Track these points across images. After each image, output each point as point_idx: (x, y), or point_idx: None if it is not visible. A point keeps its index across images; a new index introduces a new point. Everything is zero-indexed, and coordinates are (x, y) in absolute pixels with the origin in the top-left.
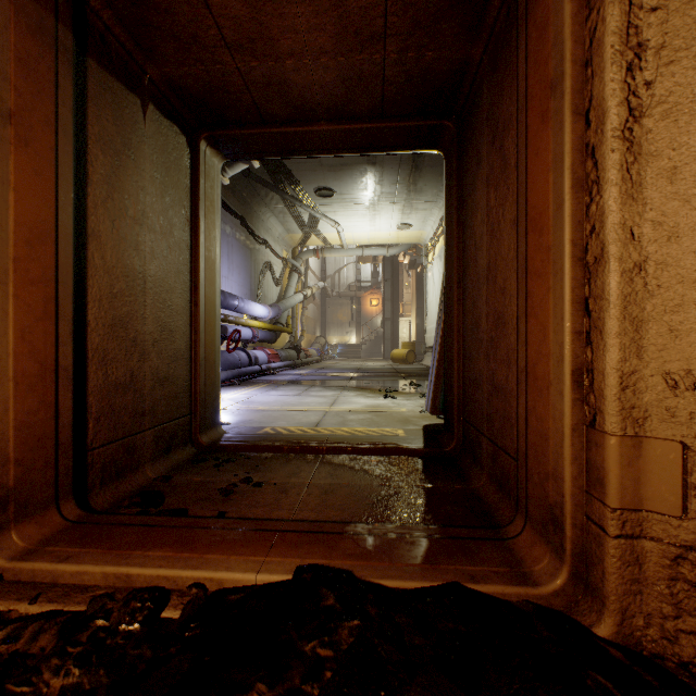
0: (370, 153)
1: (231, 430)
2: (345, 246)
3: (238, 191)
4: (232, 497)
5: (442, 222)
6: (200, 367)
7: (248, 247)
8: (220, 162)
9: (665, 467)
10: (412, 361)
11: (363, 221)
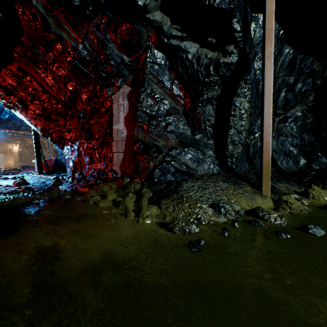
0: None
1: None
2: None
3: None
4: None
5: None
6: None
7: None
8: None
9: (6, 166)
10: None
11: None
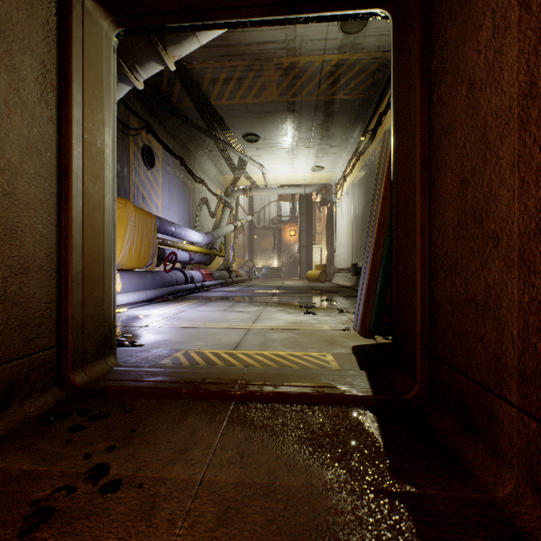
0: (297, 15)
1: (137, 355)
2: (268, 186)
3: (178, 136)
4: (37, 537)
5: (349, 163)
6: (73, 282)
7: (187, 184)
8: (111, 30)
9: None
10: (324, 280)
11: (284, 164)
